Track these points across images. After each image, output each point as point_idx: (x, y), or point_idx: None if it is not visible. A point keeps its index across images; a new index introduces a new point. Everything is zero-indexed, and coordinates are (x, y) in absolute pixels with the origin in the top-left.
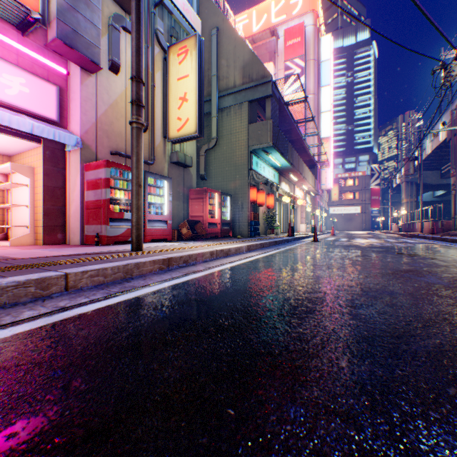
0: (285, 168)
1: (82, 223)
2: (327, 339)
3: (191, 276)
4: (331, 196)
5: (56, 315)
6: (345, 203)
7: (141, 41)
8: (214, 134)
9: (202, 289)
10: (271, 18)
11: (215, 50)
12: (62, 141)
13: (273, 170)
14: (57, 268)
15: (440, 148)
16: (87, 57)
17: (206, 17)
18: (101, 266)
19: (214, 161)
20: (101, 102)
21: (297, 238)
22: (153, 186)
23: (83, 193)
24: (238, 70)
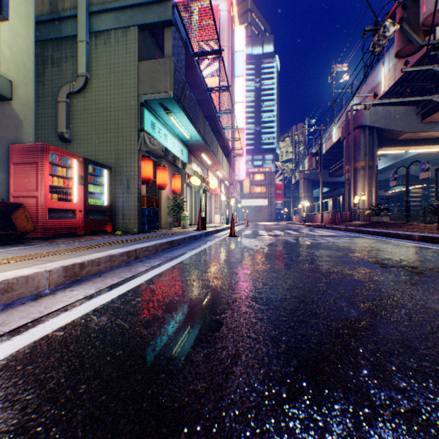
0: (196, 143)
1: None
2: None
3: None
4: (244, 188)
5: None
6: (255, 195)
7: None
8: (82, 69)
9: None
10: None
11: None
12: None
13: (180, 143)
14: None
15: (332, 149)
16: None
17: None
18: None
19: (84, 114)
20: None
21: (210, 232)
22: None
23: None
24: None
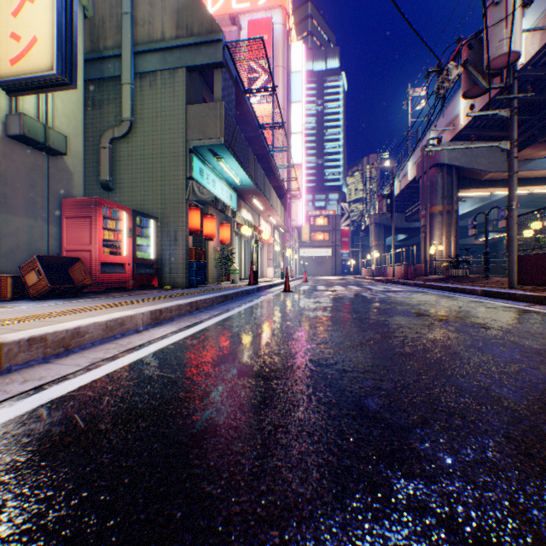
0: (246, 187)
1: None
2: None
3: None
4: (302, 235)
5: None
6: (316, 244)
7: None
8: (127, 113)
9: None
10: (232, 2)
11: None
12: None
13: (229, 188)
14: None
15: (407, 189)
16: None
17: None
18: None
19: (128, 160)
20: None
21: (262, 287)
22: None
23: None
24: (170, 14)
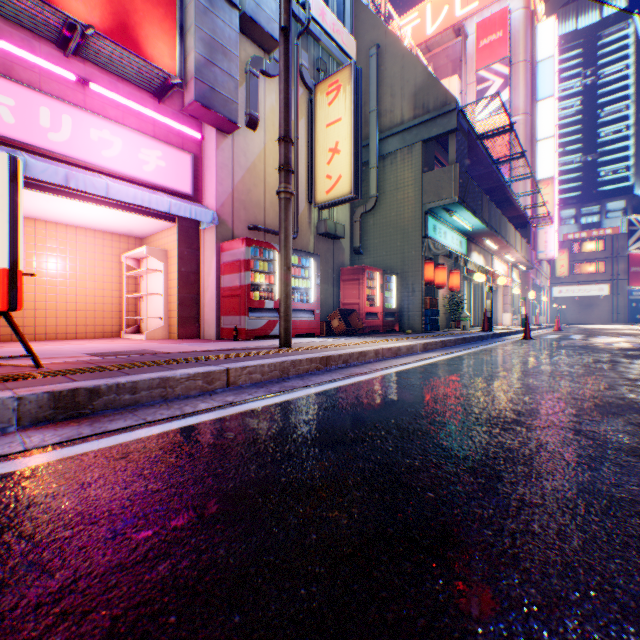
0: (477, 231)
1: (218, 313)
2: (537, 451)
3: (356, 379)
4: (555, 268)
5: (229, 409)
6: (580, 279)
7: (290, 92)
8: (373, 191)
9: (373, 393)
10: (455, 10)
11: (374, 76)
12: (198, 219)
13: (458, 235)
14: (215, 363)
15: None
16: (224, 117)
17: (361, 33)
18: (258, 363)
19: (373, 228)
20: (238, 167)
21: (497, 334)
22: (296, 267)
23: (218, 278)
24: (407, 99)
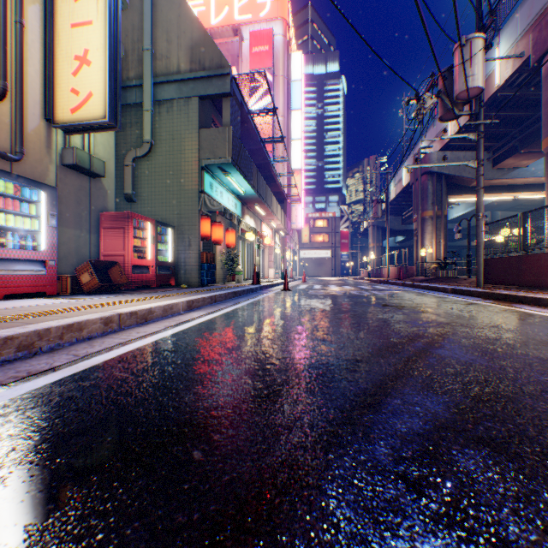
0: (250, 196)
1: None
2: None
3: (1, 396)
4: (302, 237)
5: None
6: (316, 246)
7: None
8: (148, 136)
9: None
10: (234, 13)
11: (149, 13)
12: None
13: (234, 198)
14: None
15: (403, 193)
16: None
17: None
18: None
19: (148, 176)
20: None
21: (264, 286)
22: (14, 198)
23: None
24: (185, 50)
